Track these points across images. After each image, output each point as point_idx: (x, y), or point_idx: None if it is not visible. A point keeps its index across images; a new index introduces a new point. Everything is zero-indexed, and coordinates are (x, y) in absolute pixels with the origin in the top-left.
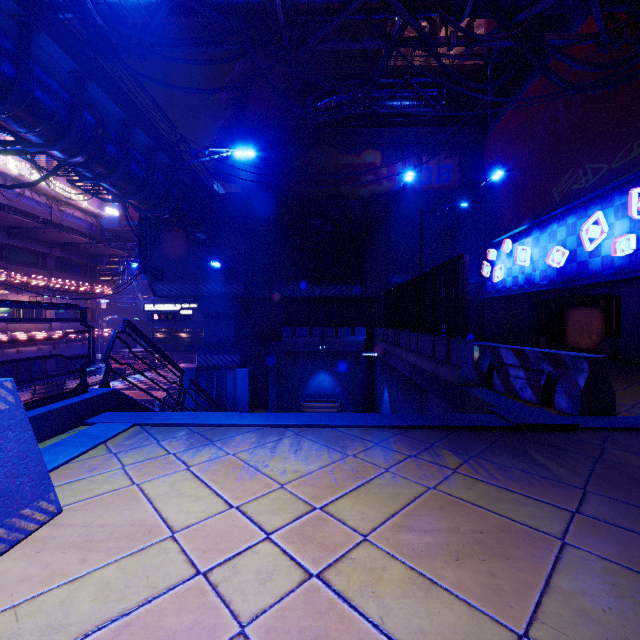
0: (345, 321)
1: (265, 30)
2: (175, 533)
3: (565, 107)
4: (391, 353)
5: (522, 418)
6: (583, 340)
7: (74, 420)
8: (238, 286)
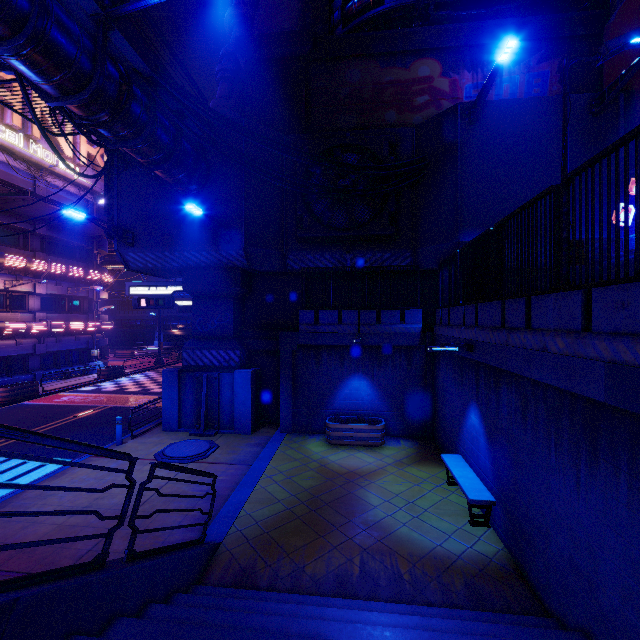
0: (388, 304)
1: None
2: None
3: None
4: (497, 345)
5: None
6: None
7: None
8: (236, 252)
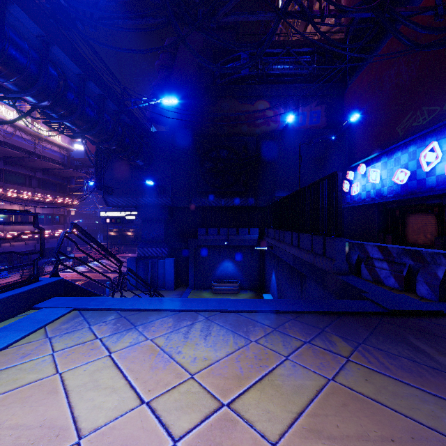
0: (243, 224)
1: (184, 5)
2: (81, 438)
3: (406, 66)
4: (277, 247)
5: (394, 304)
6: (420, 238)
7: (24, 305)
8: (166, 198)
